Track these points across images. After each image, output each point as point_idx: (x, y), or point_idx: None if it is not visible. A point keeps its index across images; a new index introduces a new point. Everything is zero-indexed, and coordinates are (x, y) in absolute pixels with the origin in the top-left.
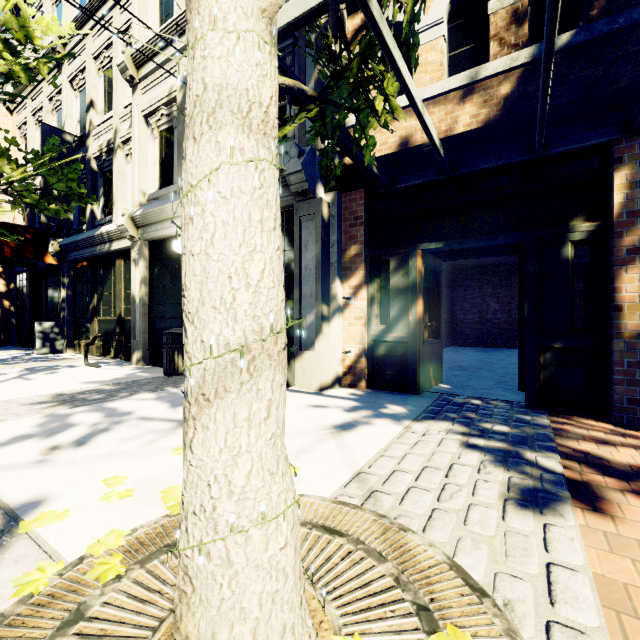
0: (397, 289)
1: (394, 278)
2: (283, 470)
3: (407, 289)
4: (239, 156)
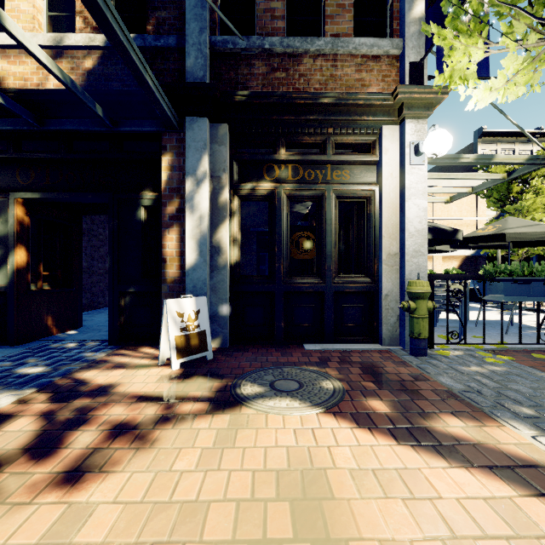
0: None
1: None
2: None
3: (7, 237)
4: None
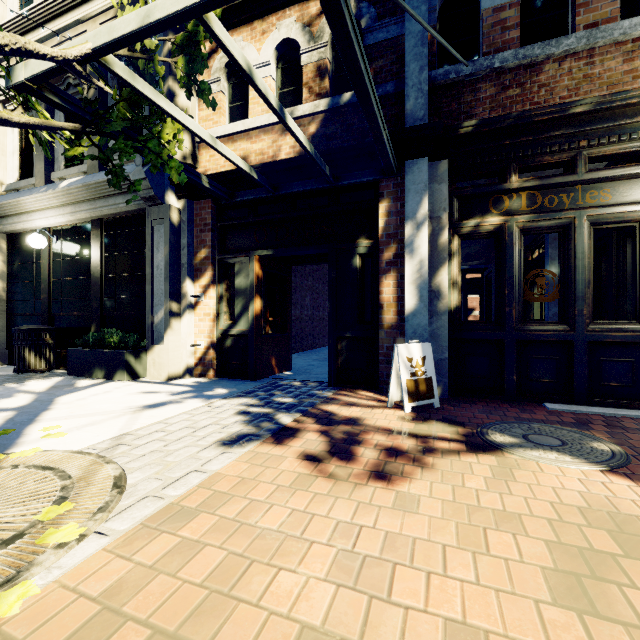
0: (240, 289)
1: (238, 279)
2: None
3: (248, 289)
4: None
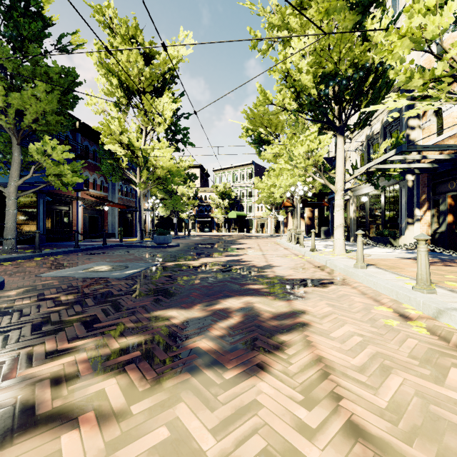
0: (441, 211)
1: (440, 207)
2: (342, 236)
3: (445, 211)
4: (338, 210)
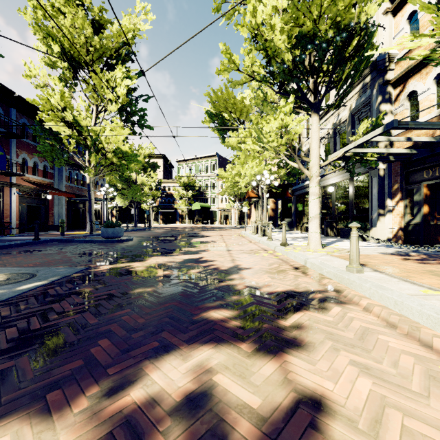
0: (416, 201)
1: (415, 197)
2: (318, 229)
3: (420, 201)
4: (313, 198)
